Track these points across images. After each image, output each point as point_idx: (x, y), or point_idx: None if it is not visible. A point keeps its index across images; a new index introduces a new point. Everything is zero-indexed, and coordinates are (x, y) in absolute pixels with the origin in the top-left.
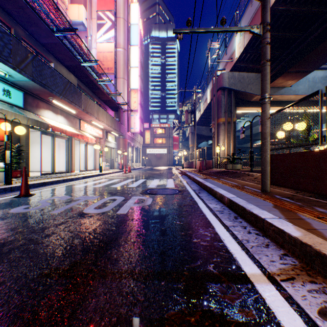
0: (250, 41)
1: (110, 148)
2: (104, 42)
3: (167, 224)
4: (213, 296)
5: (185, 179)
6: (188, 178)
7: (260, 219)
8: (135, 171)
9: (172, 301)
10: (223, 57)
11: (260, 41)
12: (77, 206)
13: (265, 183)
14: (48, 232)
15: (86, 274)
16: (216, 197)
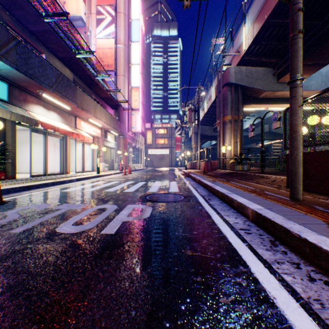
0: (260, 31)
1: (109, 149)
2: (104, 37)
3: (173, 255)
4: None
5: (190, 182)
6: (193, 180)
7: (328, 256)
8: (135, 173)
9: None
10: (229, 52)
11: (271, 31)
12: (52, 220)
13: (296, 188)
14: None
15: None
16: (233, 206)
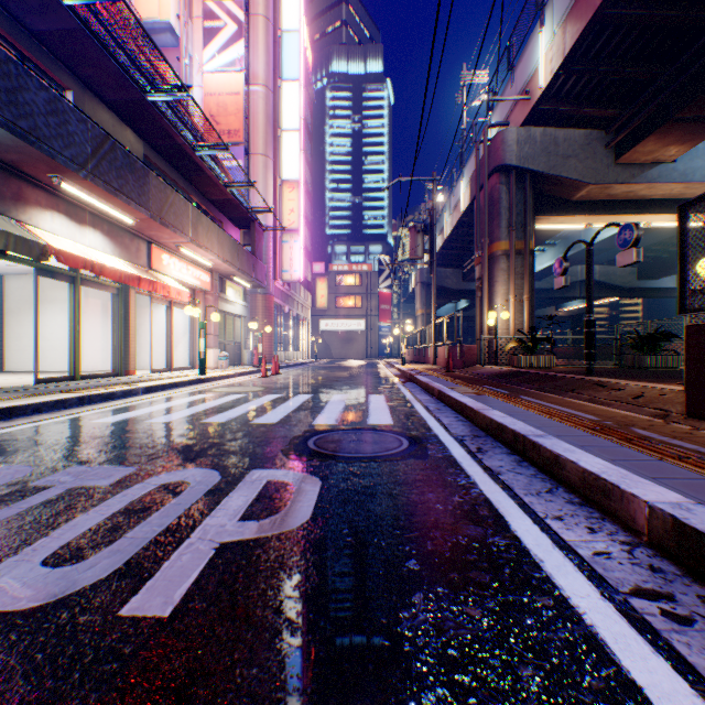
0: (581, 37)
1: (232, 318)
2: (220, 70)
3: None
4: None
5: (418, 395)
6: (425, 392)
7: None
8: (290, 372)
9: None
10: (503, 95)
11: (606, 39)
12: None
13: None
14: None
15: None
16: (563, 480)
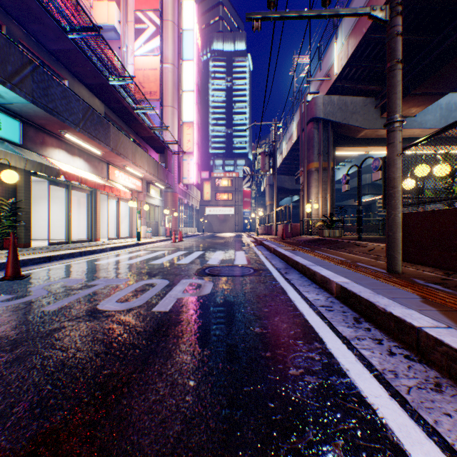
0: (356, 49)
1: (153, 207)
2: (145, 55)
3: (239, 332)
4: None
5: (262, 251)
6: (267, 250)
7: (411, 329)
8: (188, 240)
9: None
10: (316, 75)
11: (371, 49)
12: (90, 297)
13: (394, 258)
14: (21, 352)
15: None
16: (316, 281)
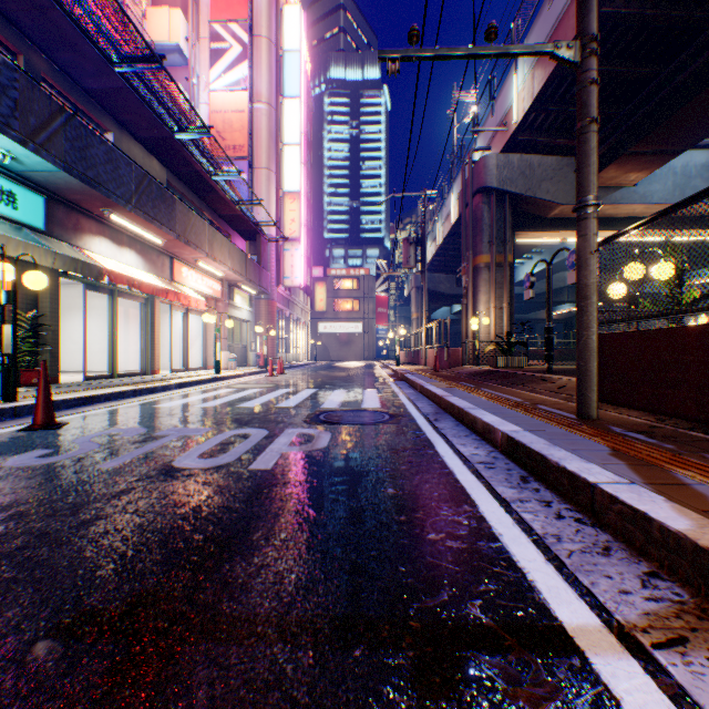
0: (546, 85)
1: (238, 322)
2: (226, 89)
3: (366, 494)
4: (486, 692)
5: (404, 389)
6: (411, 387)
7: (586, 486)
8: (293, 372)
9: (382, 707)
10: (486, 123)
11: (568, 86)
12: (161, 452)
13: (586, 398)
14: (86, 516)
15: (167, 628)
16: (476, 430)
